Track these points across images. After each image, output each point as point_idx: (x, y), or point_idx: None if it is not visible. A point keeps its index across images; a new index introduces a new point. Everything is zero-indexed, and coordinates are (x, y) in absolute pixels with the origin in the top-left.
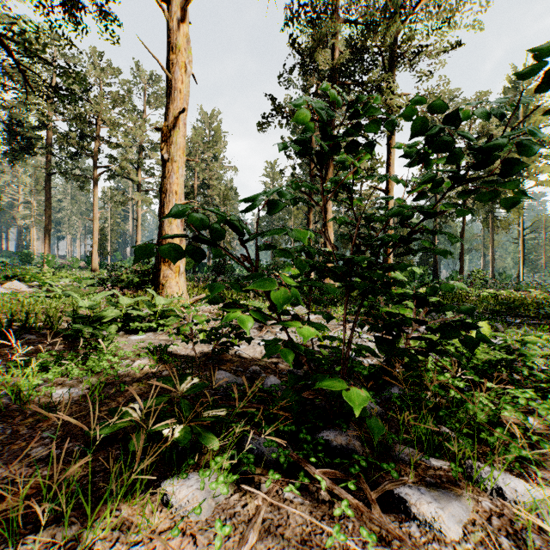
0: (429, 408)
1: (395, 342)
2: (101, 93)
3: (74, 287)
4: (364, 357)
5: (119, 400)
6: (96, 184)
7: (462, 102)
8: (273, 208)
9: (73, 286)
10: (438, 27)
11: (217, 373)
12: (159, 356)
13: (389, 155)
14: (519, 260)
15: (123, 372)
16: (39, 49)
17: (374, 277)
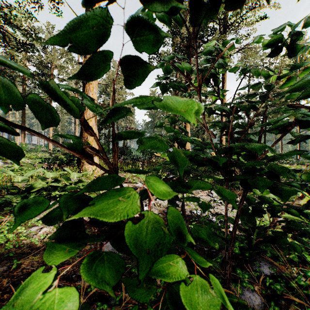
0: (304, 293)
1: (256, 217)
2: (54, 49)
3: (28, 164)
4: (228, 228)
5: (3, 283)
6: (51, 102)
7: (265, 54)
8: (149, 71)
9: (27, 163)
10: (253, 7)
11: (104, 245)
12: (59, 226)
13: (223, 84)
14: (297, 147)
15: (27, 242)
16: (11, 18)
17: (280, 171)
